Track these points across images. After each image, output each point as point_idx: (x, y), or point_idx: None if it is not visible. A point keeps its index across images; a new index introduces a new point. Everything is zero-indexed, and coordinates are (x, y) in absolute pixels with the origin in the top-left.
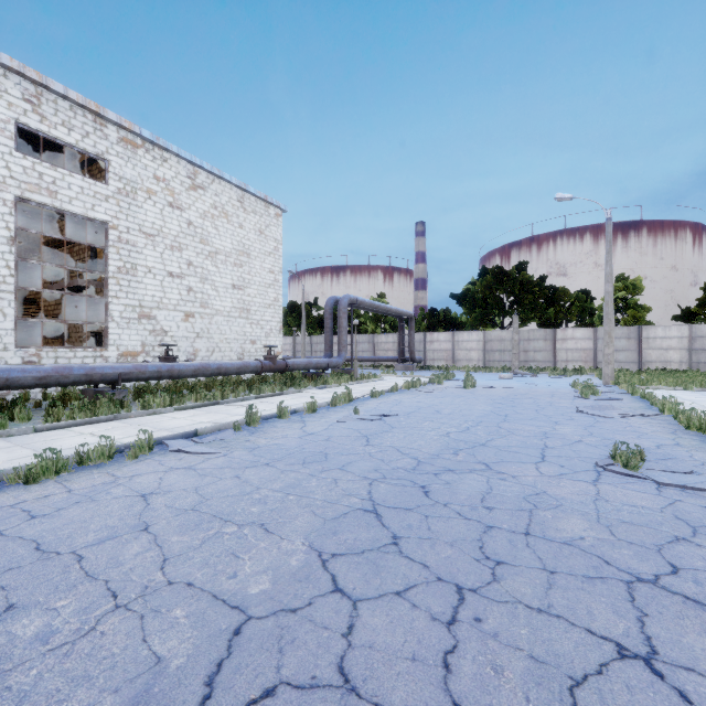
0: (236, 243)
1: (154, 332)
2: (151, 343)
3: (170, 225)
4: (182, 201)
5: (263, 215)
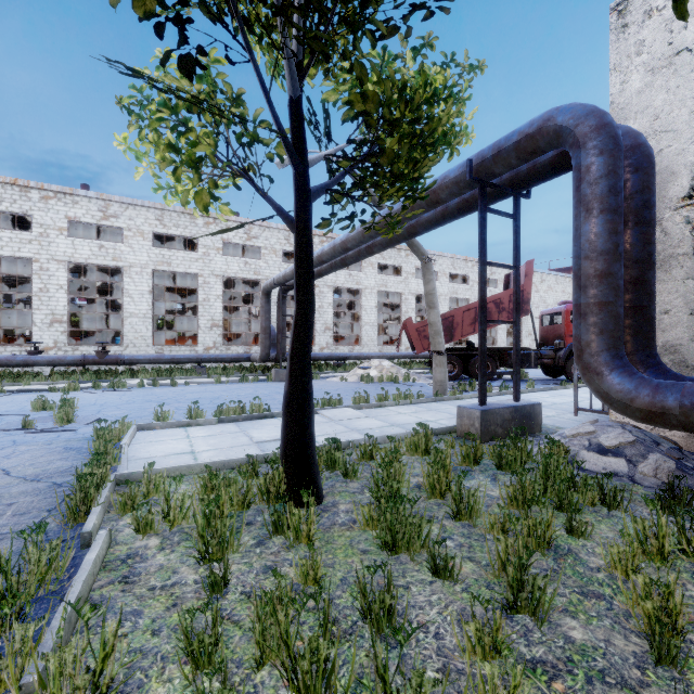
0: (554, 299)
1: (531, 340)
2: (531, 344)
3: (535, 299)
4: (538, 288)
5: (563, 283)
